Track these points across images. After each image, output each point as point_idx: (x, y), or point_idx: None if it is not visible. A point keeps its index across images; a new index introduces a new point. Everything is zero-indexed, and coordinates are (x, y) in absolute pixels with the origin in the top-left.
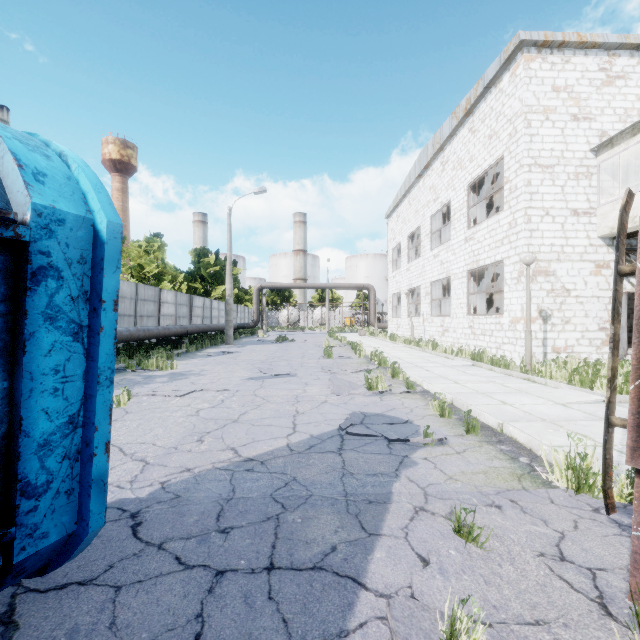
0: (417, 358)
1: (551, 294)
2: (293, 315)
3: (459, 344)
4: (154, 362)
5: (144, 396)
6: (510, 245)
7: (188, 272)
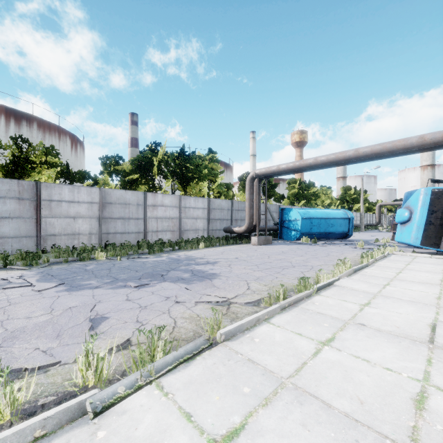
0: None
1: None
2: None
3: None
4: None
5: None
6: None
7: (340, 200)
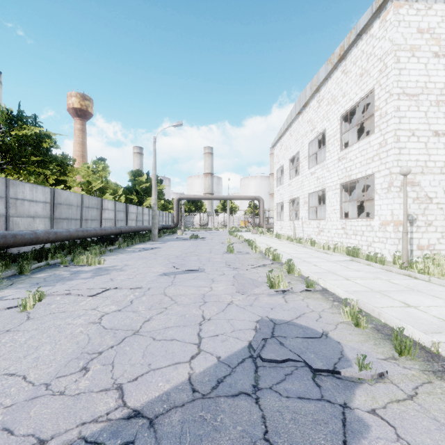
0: (302, 253)
1: (416, 201)
2: (203, 219)
3: (333, 241)
4: (84, 258)
5: (58, 295)
6: (380, 161)
7: (126, 187)
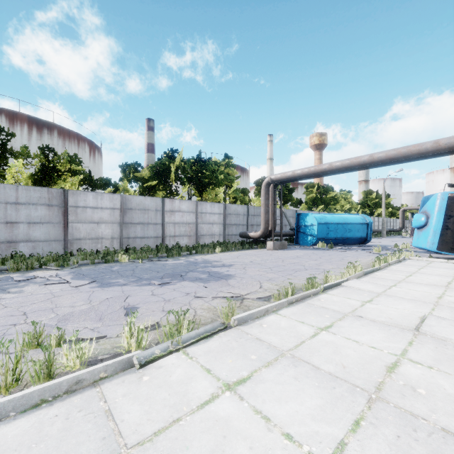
0: None
1: None
2: None
3: None
4: None
5: None
6: None
7: (361, 204)
